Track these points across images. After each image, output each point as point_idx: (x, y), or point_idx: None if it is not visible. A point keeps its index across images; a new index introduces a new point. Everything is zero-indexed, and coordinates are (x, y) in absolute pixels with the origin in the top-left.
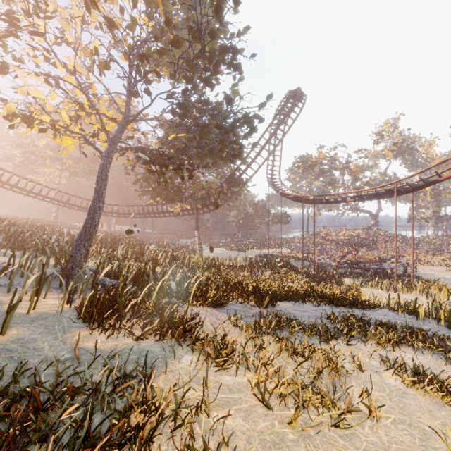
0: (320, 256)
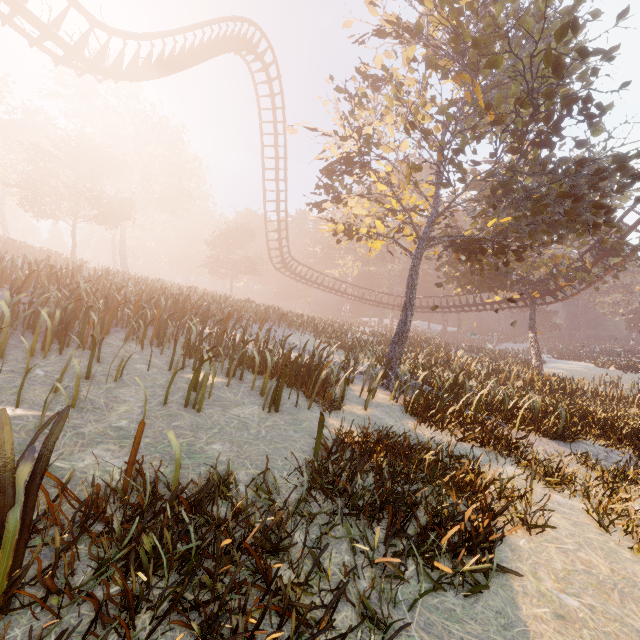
0: None
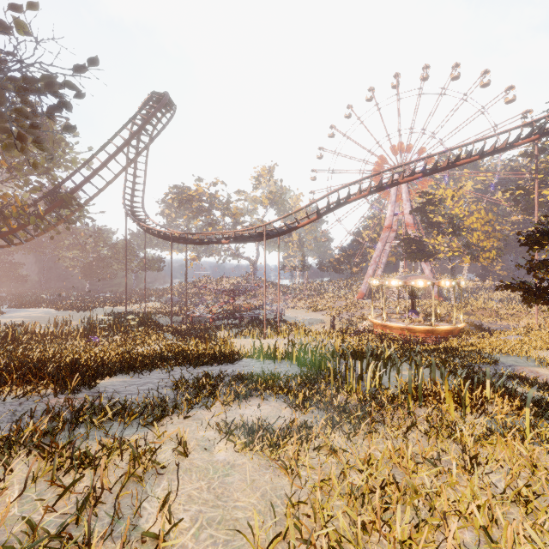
0: (196, 309)
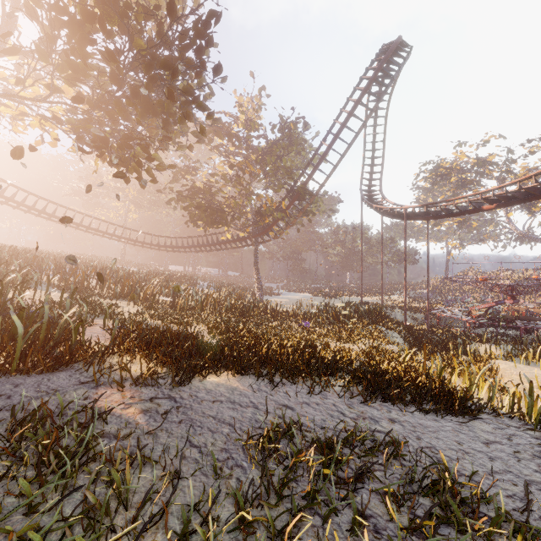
0: (447, 307)
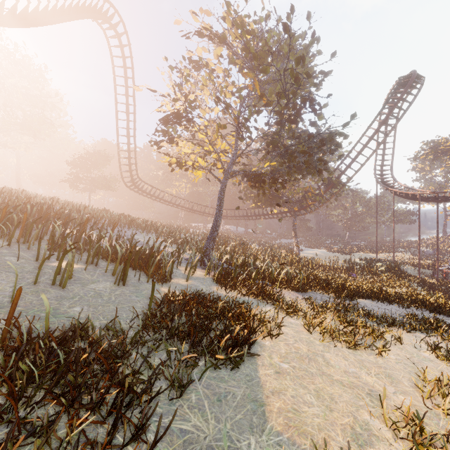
0: None
